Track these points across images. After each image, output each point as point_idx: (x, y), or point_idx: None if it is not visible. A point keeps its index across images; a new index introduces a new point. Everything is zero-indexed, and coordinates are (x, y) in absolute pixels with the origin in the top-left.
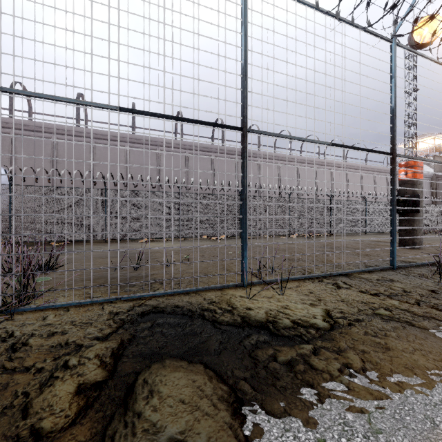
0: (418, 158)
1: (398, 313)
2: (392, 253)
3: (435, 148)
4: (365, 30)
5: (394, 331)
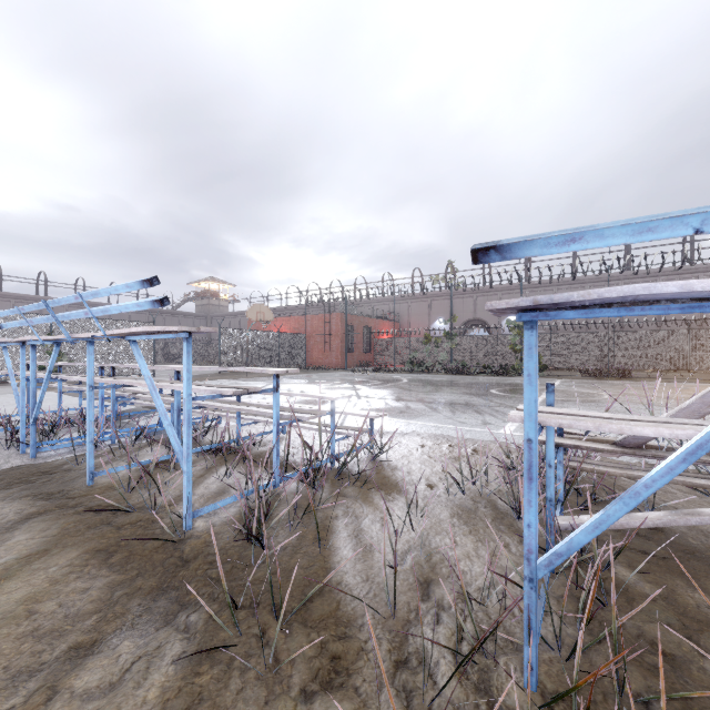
0: None
1: None
2: None
3: None
4: None
5: None
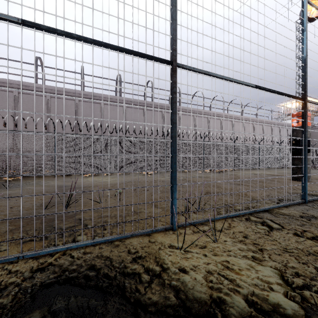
0: None
1: None
2: (304, 188)
3: None
4: None
5: None
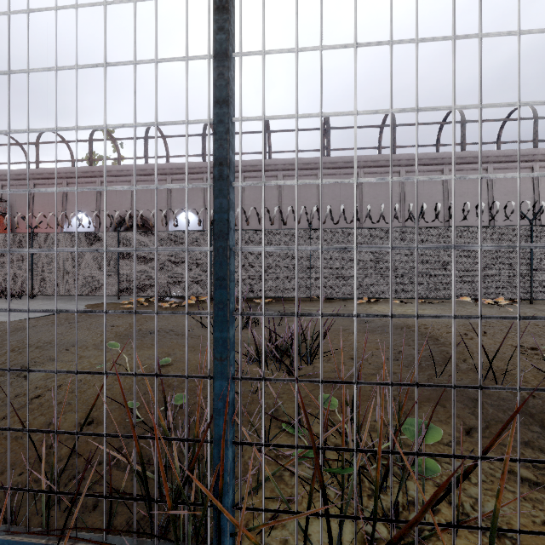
0: None
1: None
2: None
3: None
4: None
5: None
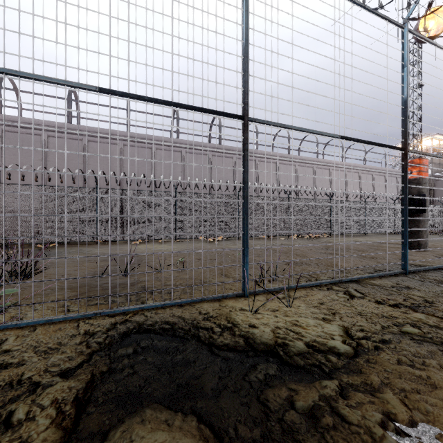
0: (431, 154)
1: (429, 331)
2: (404, 256)
3: (433, 149)
4: (376, 13)
5: (432, 357)
